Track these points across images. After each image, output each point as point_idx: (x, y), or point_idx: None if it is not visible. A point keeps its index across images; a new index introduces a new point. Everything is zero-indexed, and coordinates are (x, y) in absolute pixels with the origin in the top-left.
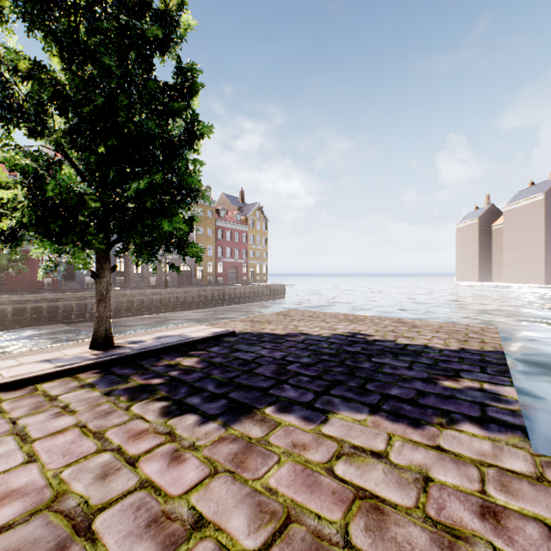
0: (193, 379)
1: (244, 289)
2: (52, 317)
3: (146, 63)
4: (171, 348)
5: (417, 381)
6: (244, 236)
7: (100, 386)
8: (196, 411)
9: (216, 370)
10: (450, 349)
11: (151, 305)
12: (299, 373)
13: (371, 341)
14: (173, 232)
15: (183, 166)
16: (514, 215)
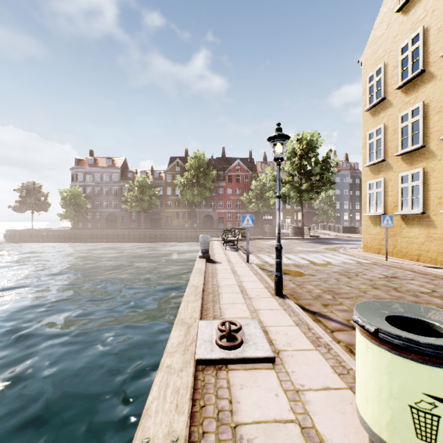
0: None
1: None
2: None
3: None
4: None
5: None
6: None
7: None
8: None
9: None
10: None
11: None
12: None
13: None
14: None
15: None
16: None
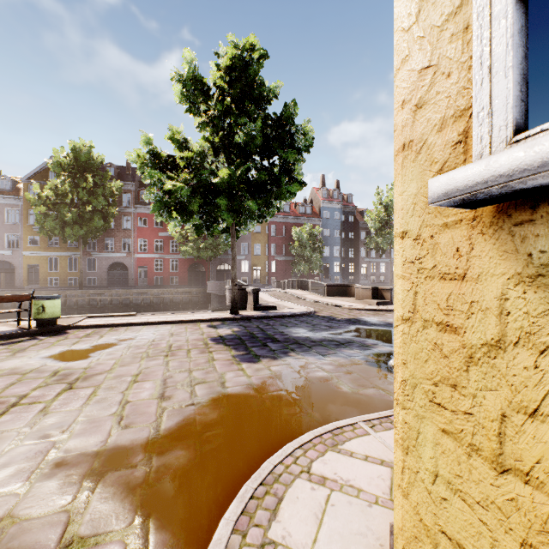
0: None
1: None
2: None
3: None
4: None
5: None
6: None
7: None
8: None
9: None
10: None
11: None
12: None
13: None
14: None
15: None
16: None
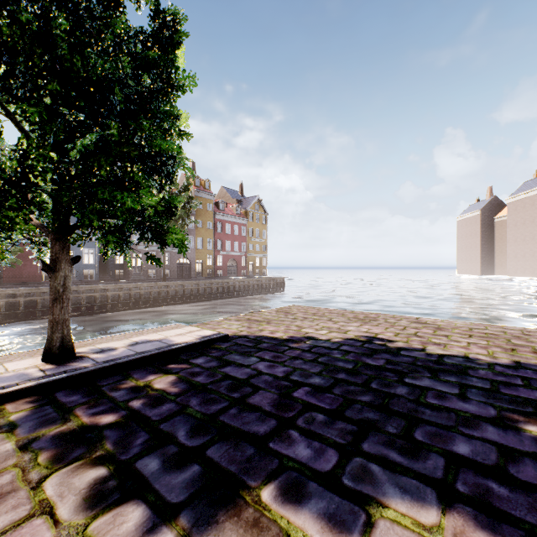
0: (160, 415)
1: (244, 282)
2: (47, 311)
3: (115, 2)
4: (146, 359)
5: (487, 425)
6: (244, 229)
7: (23, 428)
8: (146, 495)
9: (195, 398)
10: (502, 364)
11: (149, 298)
12: (309, 405)
13: (394, 349)
14: (151, 215)
15: (166, 138)
16: (519, 207)
